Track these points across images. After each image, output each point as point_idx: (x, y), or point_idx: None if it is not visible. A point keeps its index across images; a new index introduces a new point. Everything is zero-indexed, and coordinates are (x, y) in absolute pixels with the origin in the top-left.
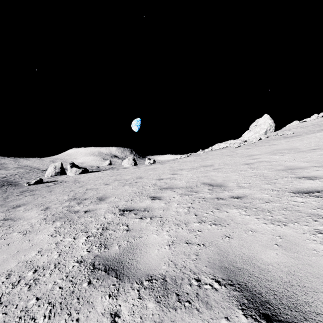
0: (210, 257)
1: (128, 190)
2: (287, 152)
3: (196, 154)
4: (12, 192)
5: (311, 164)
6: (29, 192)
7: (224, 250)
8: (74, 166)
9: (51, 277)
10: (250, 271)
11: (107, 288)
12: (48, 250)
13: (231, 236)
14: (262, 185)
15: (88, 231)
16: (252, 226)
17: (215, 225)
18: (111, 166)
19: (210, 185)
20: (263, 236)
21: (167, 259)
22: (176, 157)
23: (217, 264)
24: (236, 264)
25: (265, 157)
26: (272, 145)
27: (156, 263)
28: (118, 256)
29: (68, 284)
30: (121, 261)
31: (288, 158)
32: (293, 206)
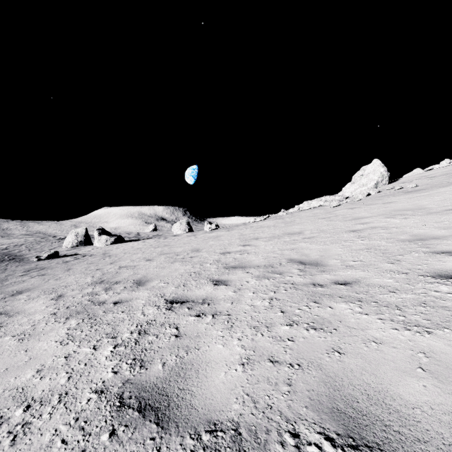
0: (311, 389)
1: (179, 269)
2: (412, 214)
3: (276, 216)
4: (14, 270)
5: (451, 232)
6: (37, 271)
7: (334, 377)
8: (104, 233)
9: (51, 421)
10: (384, 419)
11: (141, 445)
12: (52, 368)
13: (343, 351)
14: (380, 265)
15: (117, 336)
16: (375, 333)
17: (314, 330)
18: (156, 232)
19: (300, 263)
20: (396, 352)
21: (240, 391)
22: (249, 221)
23: (325, 404)
24: (357, 404)
25: (379, 220)
26: (388, 203)
27: (222, 398)
28: (161, 382)
29: (77, 435)
30: (166, 393)
31: (414, 223)
32: (436, 299)
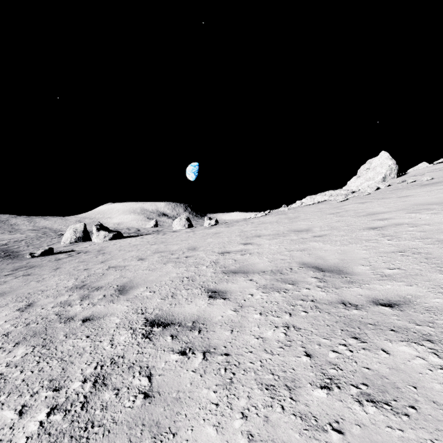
0: None
1: (171, 273)
2: (441, 208)
3: (278, 212)
4: (3, 268)
5: None
6: (25, 270)
7: None
8: (102, 229)
9: None
10: None
11: None
12: None
13: None
14: (431, 275)
15: (62, 386)
16: None
17: (373, 404)
18: (156, 228)
19: (317, 269)
20: None
21: None
22: (249, 216)
23: None
24: None
25: (401, 216)
26: (404, 196)
27: None
28: None
29: None
30: None
31: None
32: None
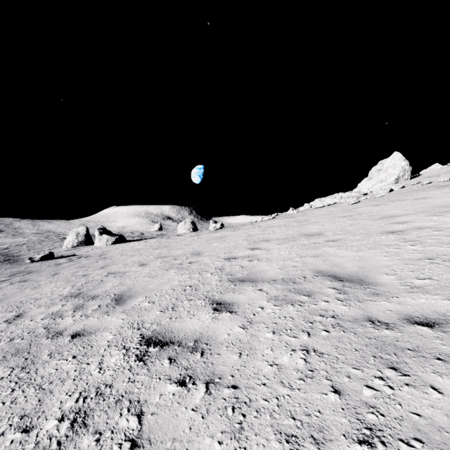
0: None
1: (173, 280)
2: None
3: (286, 215)
4: None
5: None
6: (22, 275)
7: None
8: (105, 233)
9: None
10: None
11: None
12: None
13: None
14: None
15: (34, 426)
16: None
17: None
18: (160, 232)
19: (334, 278)
20: None
21: None
22: (256, 219)
23: None
24: None
25: (422, 219)
26: (421, 198)
27: None
28: None
29: None
30: None
31: None
32: None
